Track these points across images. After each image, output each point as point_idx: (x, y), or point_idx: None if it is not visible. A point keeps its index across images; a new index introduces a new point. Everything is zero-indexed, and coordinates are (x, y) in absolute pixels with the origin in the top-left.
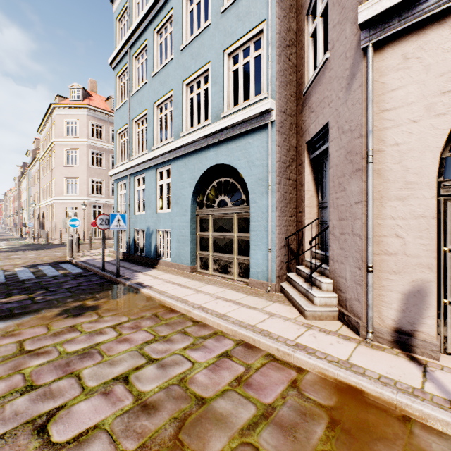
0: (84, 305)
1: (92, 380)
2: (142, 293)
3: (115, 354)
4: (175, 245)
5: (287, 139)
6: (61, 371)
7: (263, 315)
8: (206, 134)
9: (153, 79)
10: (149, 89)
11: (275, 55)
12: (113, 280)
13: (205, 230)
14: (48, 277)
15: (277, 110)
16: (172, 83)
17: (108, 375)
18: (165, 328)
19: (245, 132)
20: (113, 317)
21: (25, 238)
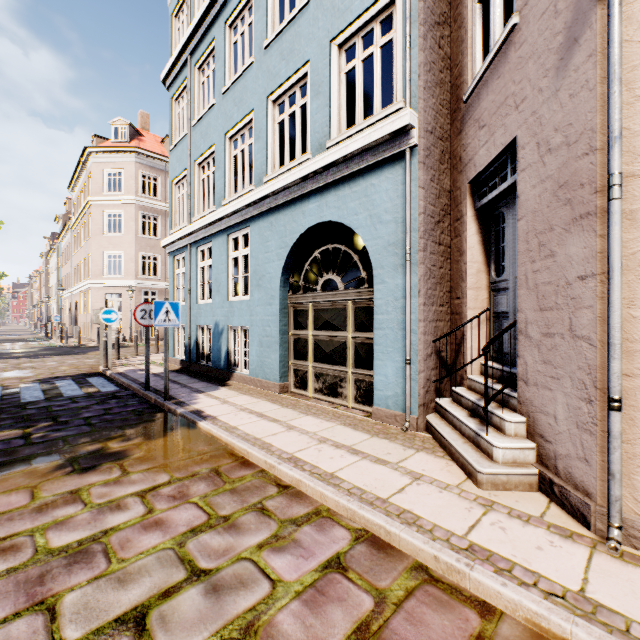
0: (104, 450)
1: (76, 621)
2: (200, 429)
3: (133, 555)
4: (255, 350)
5: (437, 178)
6: (24, 596)
7: (400, 477)
8: (304, 176)
9: (224, 98)
10: (217, 114)
11: (416, 36)
12: (160, 404)
13: (302, 327)
14: (64, 400)
15: (421, 129)
16: (251, 101)
17: (108, 611)
18: (230, 500)
19: (366, 168)
20: (146, 474)
21: (51, 338)
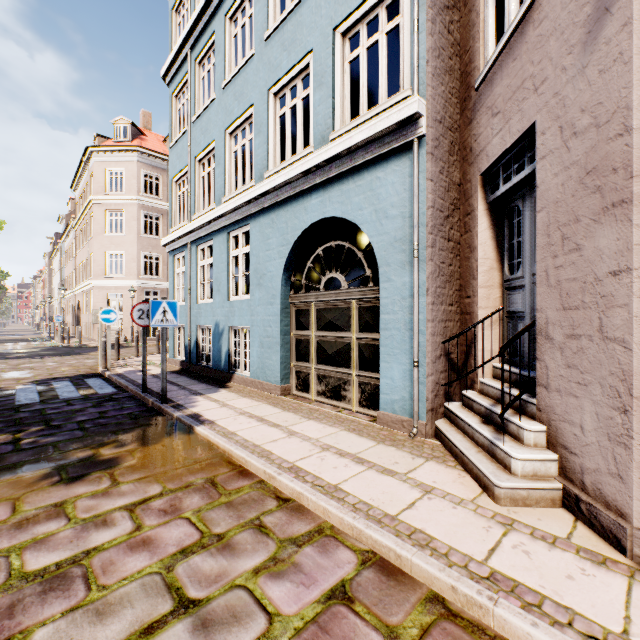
0: (95, 457)
1: None
2: (197, 434)
3: (116, 581)
4: (256, 351)
5: (446, 170)
6: None
7: (410, 490)
8: (306, 170)
9: (225, 93)
10: (217, 109)
11: (425, 20)
12: (157, 407)
13: (304, 327)
14: (59, 402)
15: (430, 118)
16: (252, 94)
17: None
18: (225, 515)
19: (371, 160)
20: (137, 485)
21: (54, 338)
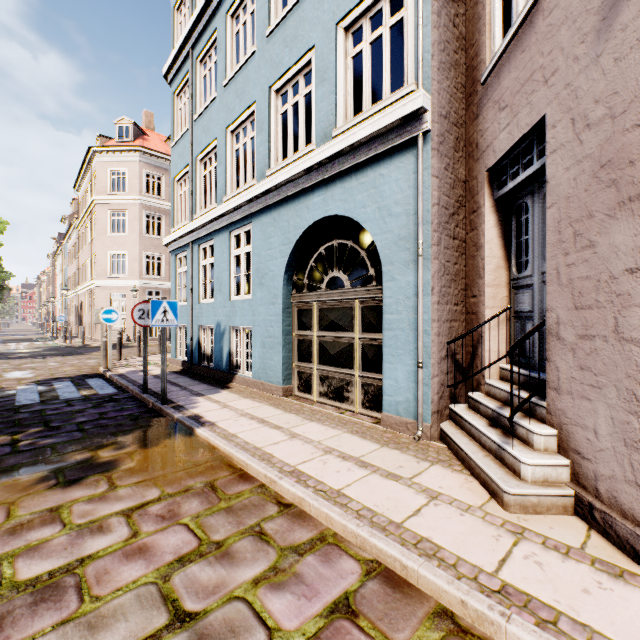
0: (93, 459)
1: None
2: (198, 436)
3: (110, 592)
4: (258, 352)
5: (451, 167)
6: None
7: (415, 496)
8: (308, 167)
9: (226, 91)
10: (219, 107)
11: (430, 12)
12: (157, 408)
13: (306, 327)
14: (59, 403)
15: (435, 113)
16: (253, 92)
17: None
18: (225, 521)
19: (375, 157)
20: (135, 489)
21: (57, 338)
